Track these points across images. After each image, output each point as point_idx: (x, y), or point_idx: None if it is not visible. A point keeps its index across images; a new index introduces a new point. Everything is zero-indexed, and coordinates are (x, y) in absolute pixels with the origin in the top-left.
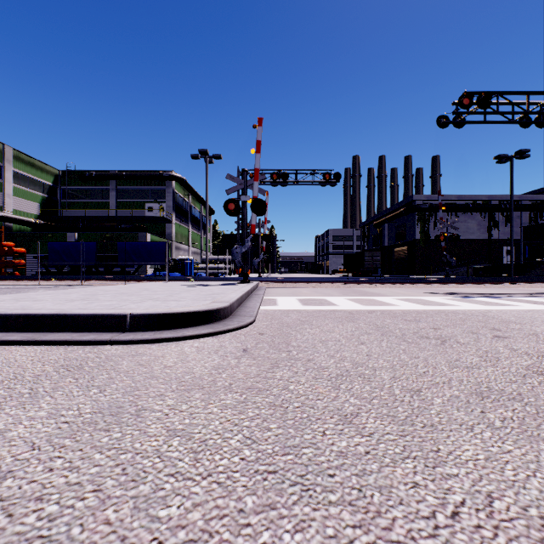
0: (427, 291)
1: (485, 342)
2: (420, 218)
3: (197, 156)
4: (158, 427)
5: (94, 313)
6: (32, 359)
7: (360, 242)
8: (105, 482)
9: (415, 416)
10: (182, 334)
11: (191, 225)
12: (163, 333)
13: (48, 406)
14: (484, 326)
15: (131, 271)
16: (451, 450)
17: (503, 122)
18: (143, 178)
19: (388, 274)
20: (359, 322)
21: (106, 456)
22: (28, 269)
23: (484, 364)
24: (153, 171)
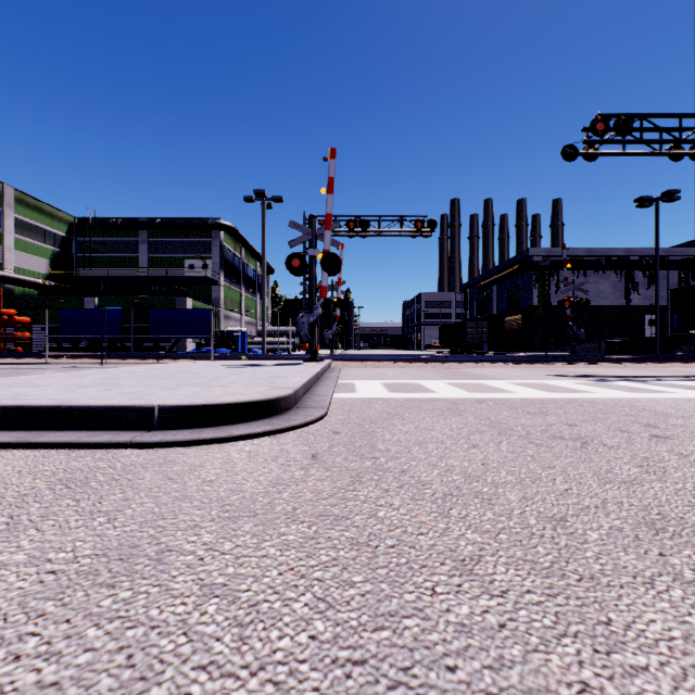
0: (551, 373)
1: (641, 444)
2: (538, 279)
3: (252, 199)
4: (187, 581)
5: (110, 404)
6: (20, 469)
7: (461, 309)
8: (98, 681)
9: (564, 562)
10: (228, 433)
11: (244, 288)
12: (203, 432)
13: (30, 545)
14: (635, 422)
15: (167, 347)
16: (629, 622)
17: (648, 154)
18: (182, 228)
19: (496, 350)
20: (466, 416)
21: (105, 633)
22: (34, 344)
23: (648, 477)
24: (195, 218)
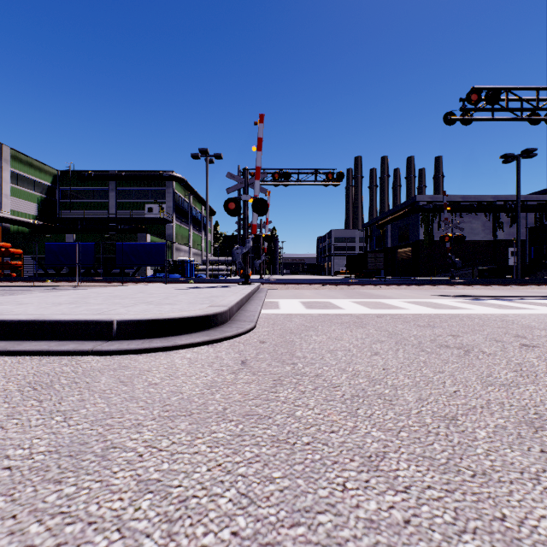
0: (435, 294)
1: (514, 352)
2: (424, 219)
3: (197, 155)
4: (126, 477)
5: (77, 319)
6: None
7: (363, 243)
8: None
9: (458, 459)
10: (173, 343)
11: (192, 226)
12: (152, 342)
13: None
14: (507, 333)
15: (130, 273)
16: (522, 518)
17: (512, 119)
18: (143, 179)
19: (391, 275)
20: (368, 328)
21: (46, 529)
22: (26, 271)
23: (522, 380)
24: (153, 171)
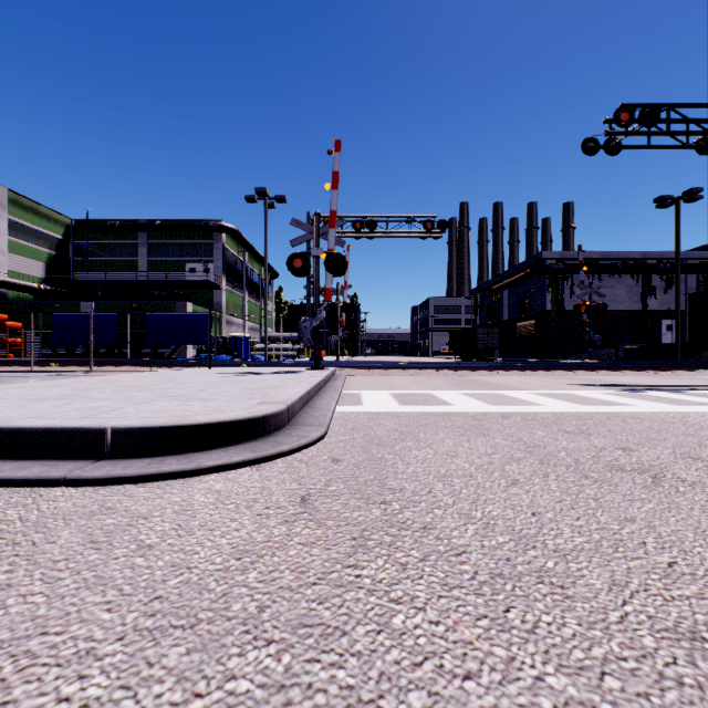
0: (573, 382)
1: None
2: (551, 283)
3: (253, 198)
4: None
5: (50, 426)
6: None
7: (471, 315)
8: None
9: None
10: (196, 464)
11: (247, 292)
12: (165, 462)
13: None
14: (702, 444)
15: (166, 353)
16: None
17: (674, 147)
18: (183, 230)
19: (507, 356)
20: (493, 436)
21: None
22: (29, 351)
23: None
24: (196, 220)
